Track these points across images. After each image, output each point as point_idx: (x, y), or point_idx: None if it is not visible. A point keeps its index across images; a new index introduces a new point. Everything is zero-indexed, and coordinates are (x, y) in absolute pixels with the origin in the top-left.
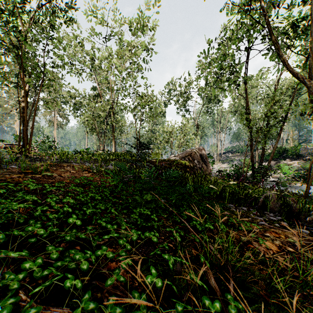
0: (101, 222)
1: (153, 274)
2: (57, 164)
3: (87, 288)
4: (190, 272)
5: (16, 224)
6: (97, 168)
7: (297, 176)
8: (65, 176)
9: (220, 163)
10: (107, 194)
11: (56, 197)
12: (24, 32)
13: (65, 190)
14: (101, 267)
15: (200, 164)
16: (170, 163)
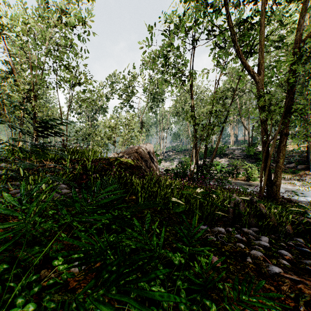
0: None
1: None
2: None
3: None
4: None
5: None
6: None
7: (227, 172)
8: None
9: (163, 162)
10: None
11: None
12: None
13: None
14: None
15: (148, 163)
16: (110, 162)
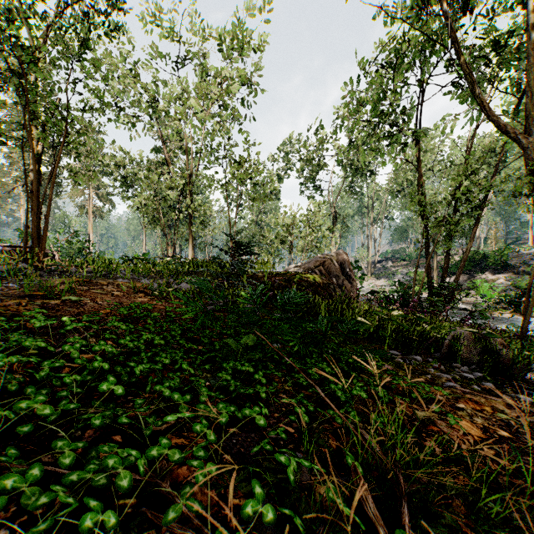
0: (162, 389)
1: (258, 496)
2: (90, 280)
3: (130, 522)
4: (327, 488)
5: (4, 394)
6: (161, 288)
7: (504, 301)
8: (103, 302)
9: (373, 279)
10: (177, 336)
11: (81, 343)
12: (32, 48)
13: (102, 328)
14: (160, 477)
15: (339, 280)
16: (288, 278)
